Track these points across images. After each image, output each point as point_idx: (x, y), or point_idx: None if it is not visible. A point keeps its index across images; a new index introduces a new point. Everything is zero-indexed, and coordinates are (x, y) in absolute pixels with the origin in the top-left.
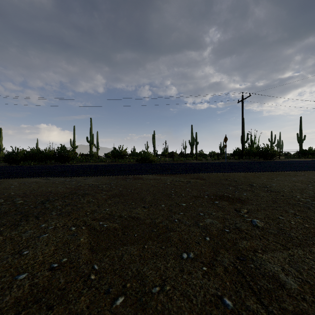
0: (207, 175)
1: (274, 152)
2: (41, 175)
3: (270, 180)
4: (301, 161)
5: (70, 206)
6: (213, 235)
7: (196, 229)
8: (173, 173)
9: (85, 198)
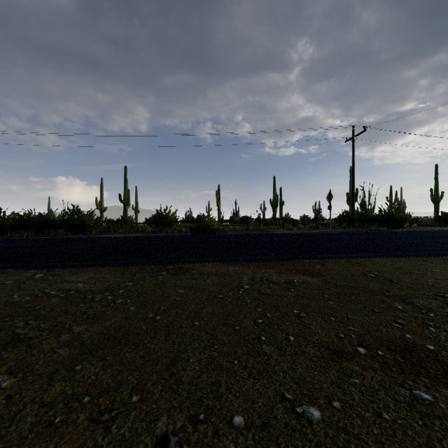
0: (320, 262)
1: (404, 217)
2: None
3: None
4: None
5: None
6: None
7: None
8: (254, 259)
9: None
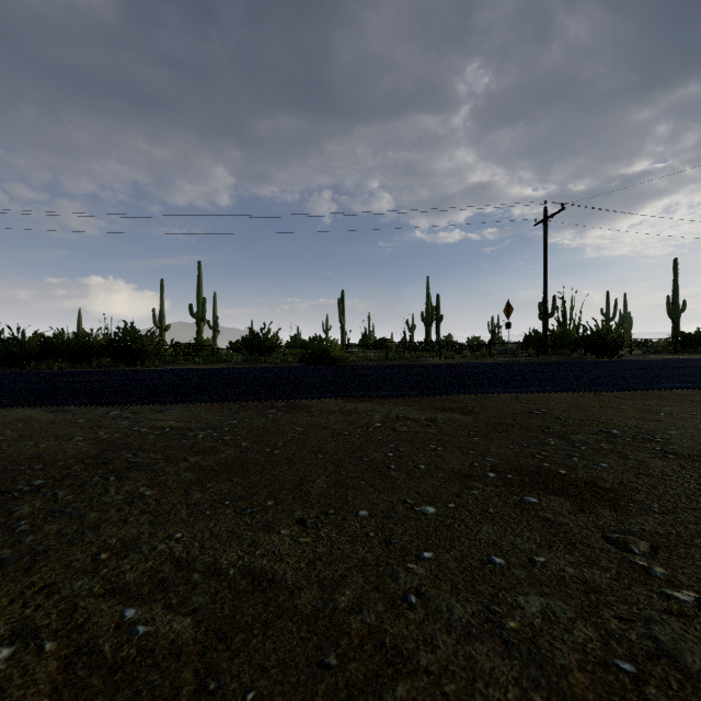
0: (477, 399)
1: (620, 339)
2: (48, 400)
3: (651, 416)
4: (688, 361)
5: (61, 519)
6: (580, 700)
7: (499, 660)
8: (390, 395)
9: (125, 485)
